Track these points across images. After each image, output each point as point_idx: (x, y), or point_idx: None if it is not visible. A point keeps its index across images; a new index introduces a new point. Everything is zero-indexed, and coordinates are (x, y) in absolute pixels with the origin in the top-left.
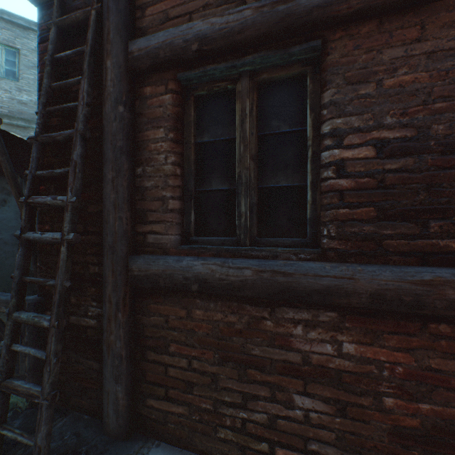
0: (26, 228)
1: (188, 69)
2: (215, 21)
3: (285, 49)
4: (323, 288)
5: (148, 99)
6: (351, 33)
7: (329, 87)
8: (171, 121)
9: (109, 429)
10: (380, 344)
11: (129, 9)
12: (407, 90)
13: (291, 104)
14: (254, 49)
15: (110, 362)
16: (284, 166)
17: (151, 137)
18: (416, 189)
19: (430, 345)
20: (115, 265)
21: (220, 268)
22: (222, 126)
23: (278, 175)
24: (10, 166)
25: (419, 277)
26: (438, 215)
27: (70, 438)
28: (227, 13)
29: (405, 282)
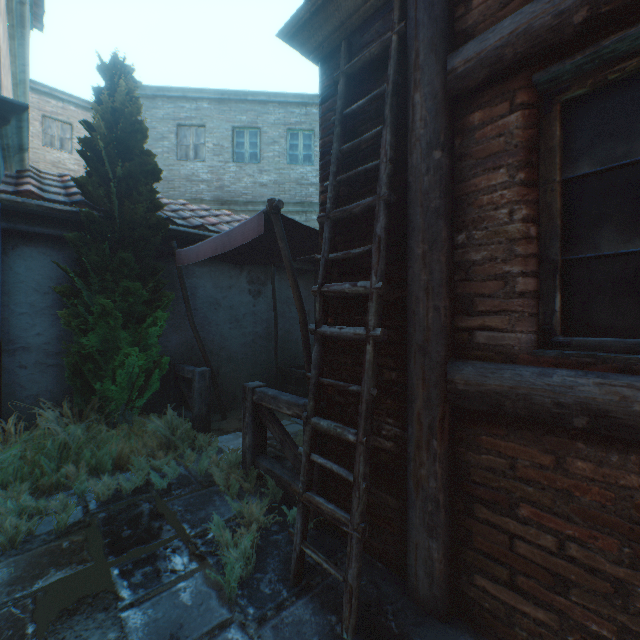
0: (320, 321)
1: (553, 61)
2: None
3: None
4: None
5: (477, 130)
6: None
7: None
8: (520, 154)
9: (417, 594)
10: None
11: (447, 10)
12: None
13: None
14: None
15: (419, 504)
16: None
17: (482, 186)
18: None
19: None
20: (427, 373)
21: None
22: (623, 140)
23: None
24: (288, 252)
25: None
26: None
27: (368, 585)
28: None
29: None
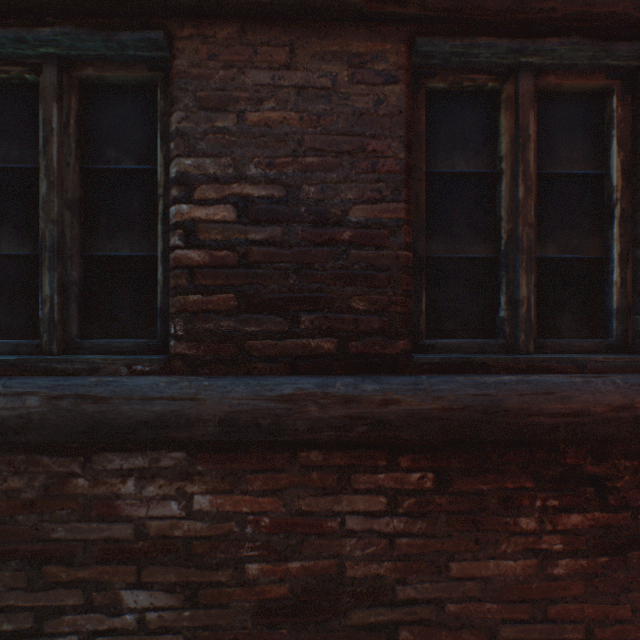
0: None
1: None
2: None
3: (110, 33)
4: (155, 418)
5: None
6: (206, 33)
7: (176, 107)
8: None
9: None
10: (243, 489)
11: None
12: (276, 133)
13: (138, 126)
14: (57, 19)
15: None
16: (128, 223)
17: None
18: (286, 270)
19: (301, 480)
20: None
21: None
22: (20, 145)
23: (118, 237)
24: None
25: (280, 391)
26: (310, 305)
27: None
28: None
29: (263, 399)
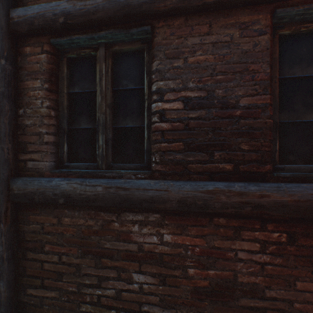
0: None
1: (59, 36)
2: (76, 3)
3: (127, 30)
4: (149, 198)
5: (28, 56)
6: (169, 24)
7: (155, 59)
8: (46, 75)
9: None
10: (186, 233)
11: None
12: (202, 66)
13: (135, 69)
14: (106, 27)
15: None
16: (131, 112)
17: (31, 86)
18: (207, 131)
19: (214, 232)
20: None
21: (80, 186)
22: (88, 82)
23: (127, 119)
24: None
25: (206, 188)
26: (219, 147)
27: None
28: None
29: (198, 192)
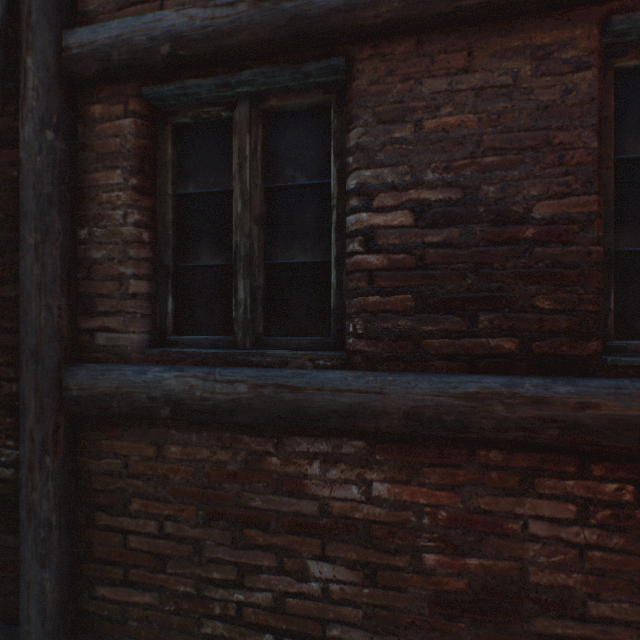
0: None
1: (159, 82)
2: (195, 14)
3: (297, 66)
4: (344, 408)
5: (98, 123)
6: (383, 52)
7: (355, 124)
8: (134, 160)
9: None
10: (420, 481)
11: None
12: (452, 137)
13: (311, 145)
14: (254, 61)
15: (32, 534)
16: (302, 233)
17: (103, 182)
18: (463, 270)
19: (479, 478)
20: (40, 381)
21: (203, 382)
22: (215, 172)
23: (293, 246)
24: None
25: (463, 389)
26: (488, 305)
27: None
28: (213, 4)
29: (447, 396)
